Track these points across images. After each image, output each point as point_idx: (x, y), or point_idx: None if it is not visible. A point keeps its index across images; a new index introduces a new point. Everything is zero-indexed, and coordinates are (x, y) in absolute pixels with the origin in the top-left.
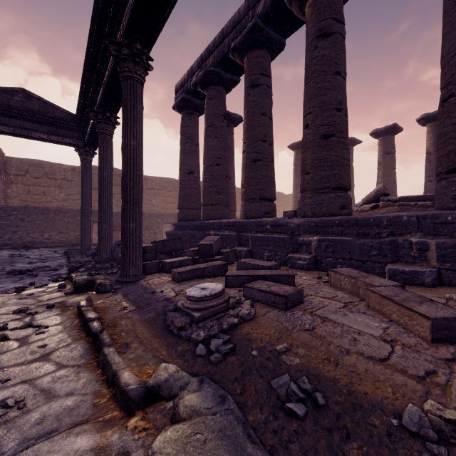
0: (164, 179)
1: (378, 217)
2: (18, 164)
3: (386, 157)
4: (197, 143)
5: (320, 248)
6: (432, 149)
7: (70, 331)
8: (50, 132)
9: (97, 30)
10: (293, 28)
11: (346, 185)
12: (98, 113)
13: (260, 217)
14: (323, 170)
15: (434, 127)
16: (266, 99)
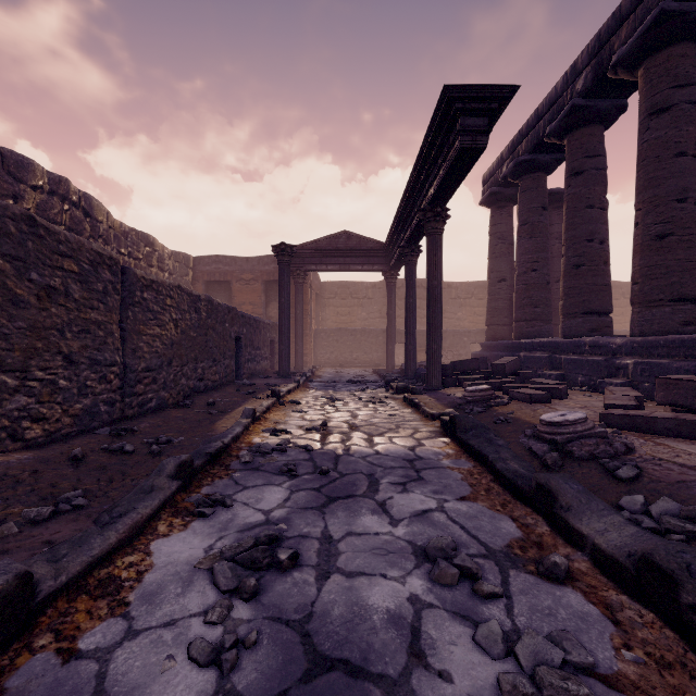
0: (473, 283)
1: None
2: (330, 287)
3: None
4: (510, 242)
5: (636, 372)
6: None
7: (402, 406)
8: (363, 263)
9: (408, 196)
10: (634, 87)
11: (693, 295)
12: (405, 248)
13: (583, 336)
14: (655, 279)
15: None
16: (593, 187)
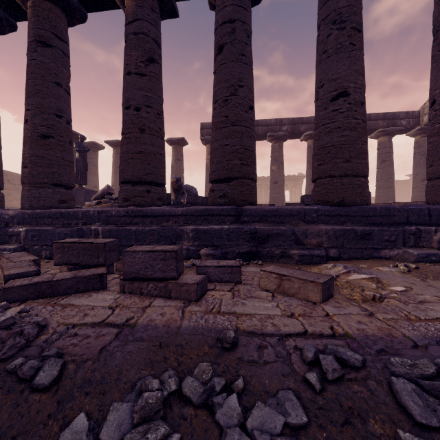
0: None
1: (76, 211)
2: None
3: None
4: None
5: (28, 237)
6: (174, 164)
7: None
8: None
9: None
10: (23, 16)
11: (66, 183)
12: None
13: None
14: (41, 167)
15: (175, 148)
16: None
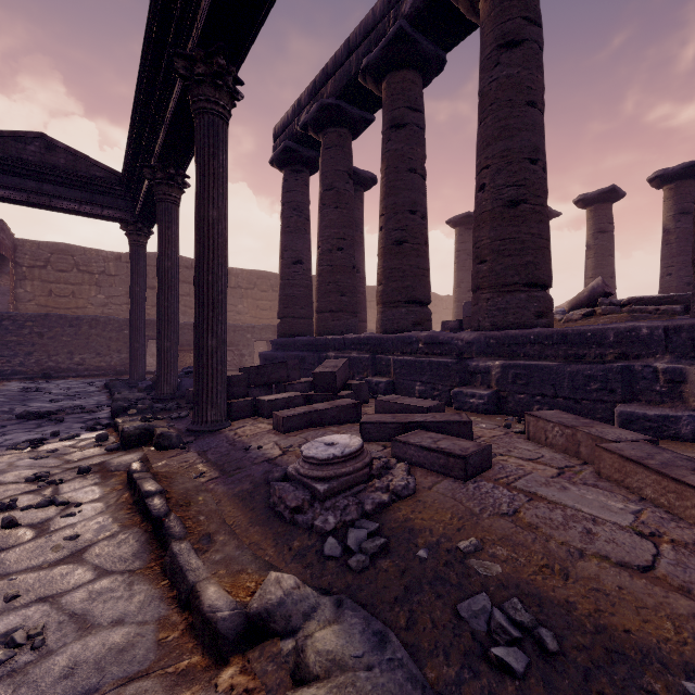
0: (256, 272)
1: (600, 330)
2: (35, 250)
3: (599, 238)
4: (307, 217)
5: (505, 378)
6: (673, 224)
7: (115, 512)
8: (82, 199)
9: (156, 39)
10: (458, 36)
11: (545, 280)
12: (157, 169)
13: (407, 331)
14: (509, 256)
15: (675, 190)
16: (416, 146)
